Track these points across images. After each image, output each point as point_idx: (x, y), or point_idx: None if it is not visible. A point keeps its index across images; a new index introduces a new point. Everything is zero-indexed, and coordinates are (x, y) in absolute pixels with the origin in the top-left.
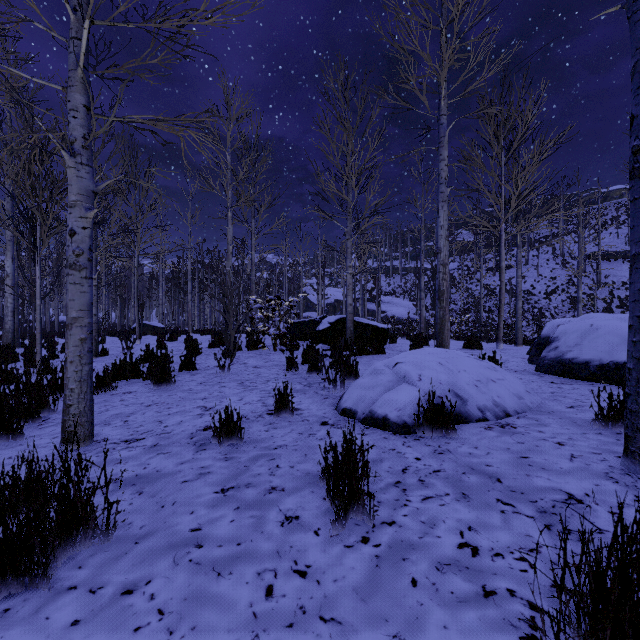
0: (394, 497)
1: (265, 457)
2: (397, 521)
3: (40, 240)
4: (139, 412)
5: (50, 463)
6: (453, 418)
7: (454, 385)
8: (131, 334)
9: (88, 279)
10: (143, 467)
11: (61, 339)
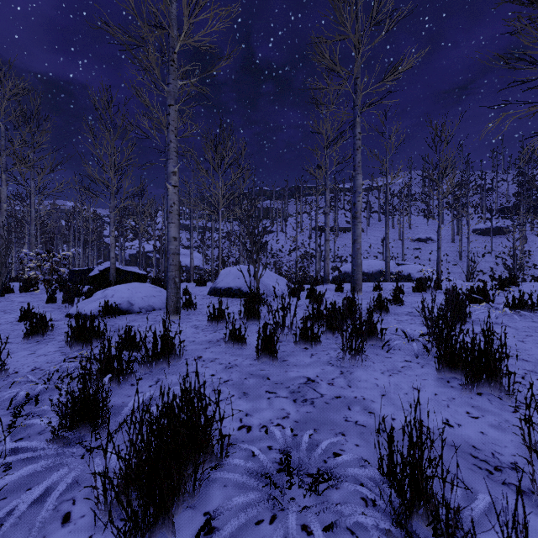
0: (62, 334)
1: (5, 333)
2: (56, 337)
3: None
4: None
5: None
6: (124, 312)
7: (130, 298)
8: None
9: None
10: None
11: None
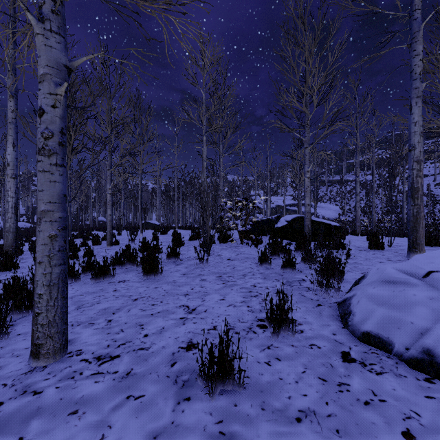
0: None
1: None
2: None
3: (67, 157)
4: (125, 308)
5: (2, 394)
6: None
7: None
8: (139, 229)
9: (59, 166)
10: (100, 435)
11: (97, 232)
